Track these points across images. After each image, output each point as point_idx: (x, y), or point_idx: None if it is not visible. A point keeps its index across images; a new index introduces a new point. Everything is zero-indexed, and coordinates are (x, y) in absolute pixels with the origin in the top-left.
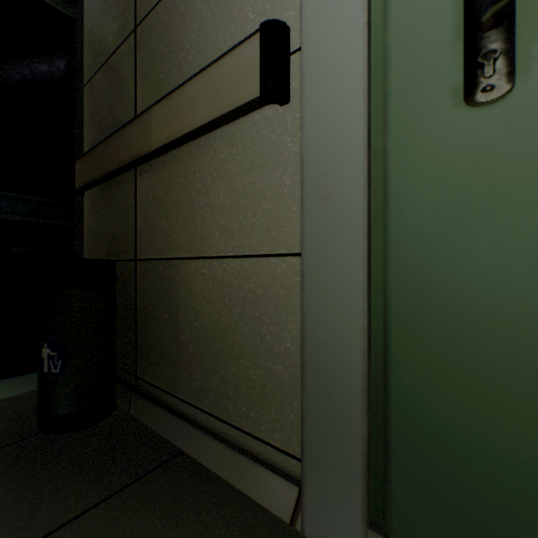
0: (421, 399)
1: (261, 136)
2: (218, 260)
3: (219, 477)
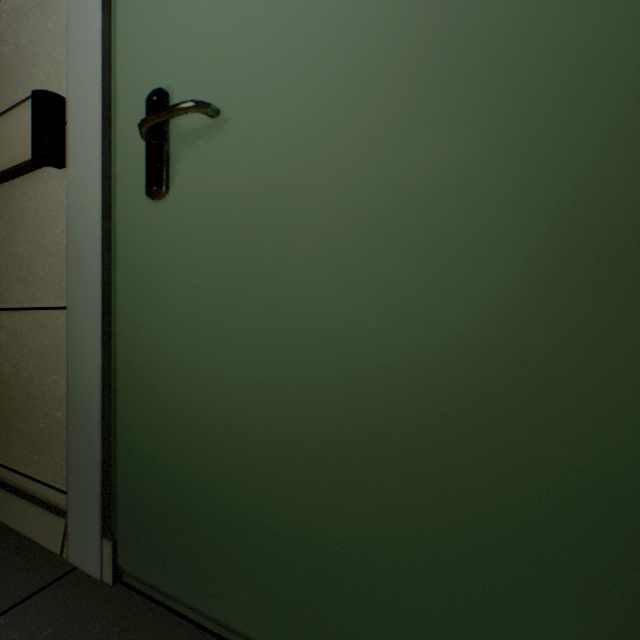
0: (132, 424)
1: (49, 194)
2: (18, 312)
3: (14, 529)
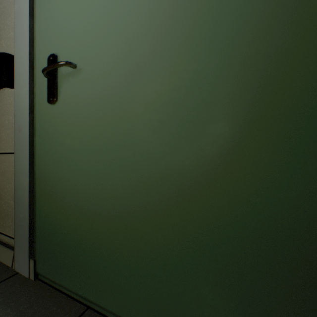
0: (42, 206)
1: (7, 100)
2: None
3: None
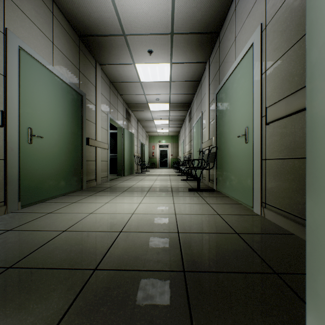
0: (24, 180)
1: None
2: None
3: None
